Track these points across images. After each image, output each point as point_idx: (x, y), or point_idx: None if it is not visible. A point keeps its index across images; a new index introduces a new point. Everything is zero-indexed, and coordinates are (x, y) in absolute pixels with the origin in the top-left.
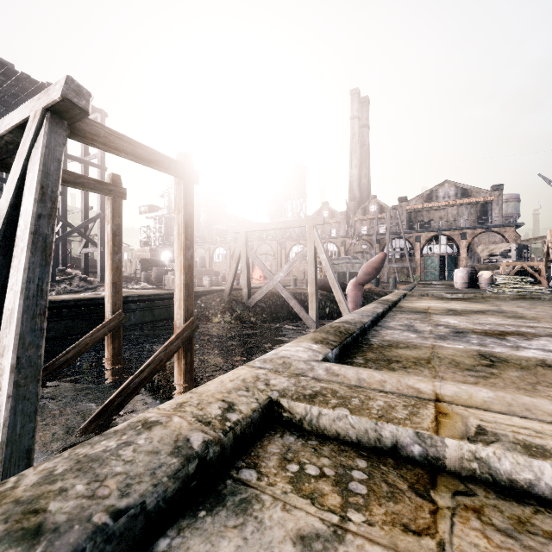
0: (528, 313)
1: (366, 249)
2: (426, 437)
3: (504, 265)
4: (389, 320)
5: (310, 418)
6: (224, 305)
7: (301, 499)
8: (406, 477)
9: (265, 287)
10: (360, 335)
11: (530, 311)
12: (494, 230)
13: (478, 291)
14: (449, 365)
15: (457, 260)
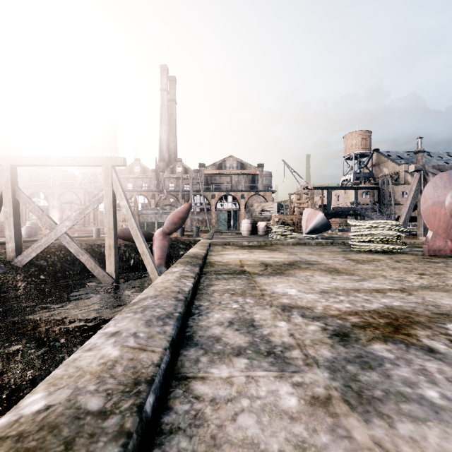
0: (330, 263)
1: (174, 203)
2: None
3: (274, 217)
4: (206, 304)
5: None
6: None
7: None
8: None
9: (43, 240)
10: None
11: (328, 260)
12: (260, 194)
13: (260, 237)
14: None
15: (239, 214)
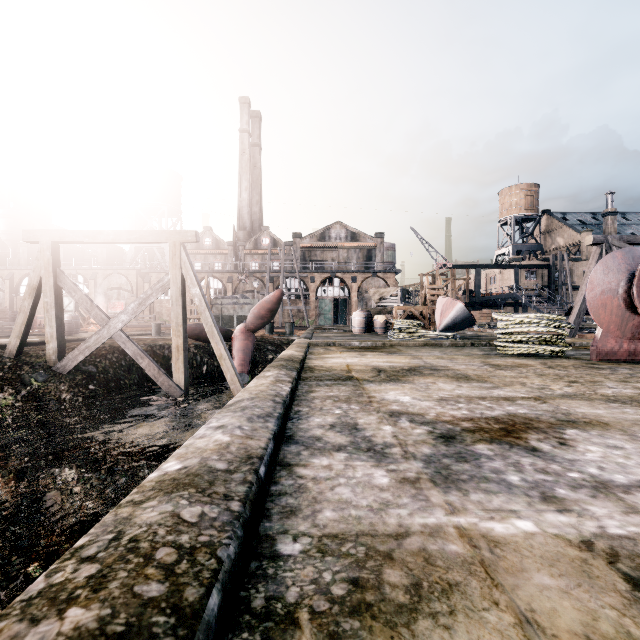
0: (462, 368)
1: (258, 288)
2: None
3: (397, 308)
4: (305, 410)
5: None
6: (2, 375)
7: None
8: None
9: (93, 339)
10: (244, 543)
11: (460, 365)
12: (379, 275)
13: (377, 336)
14: None
15: (349, 304)
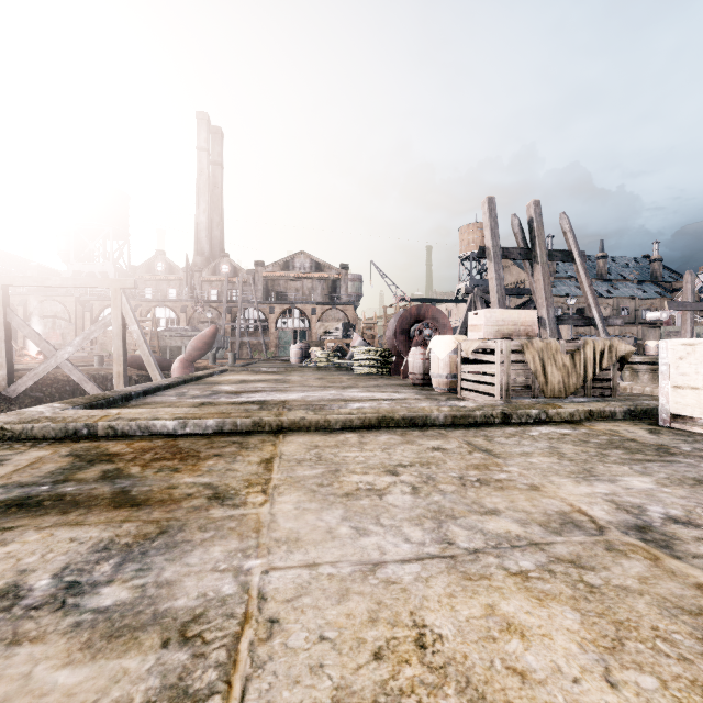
0: (295, 379)
1: (215, 319)
2: (90, 424)
3: (328, 341)
4: (171, 390)
5: (26, 431)
6: None
7: (6, 451)
8: (74, 440)
9: (41, 367)
10: (122, 400)
11: (300, 378)
12: (339, 308)
13: (304, 365)
14: None
15: (309, 336)
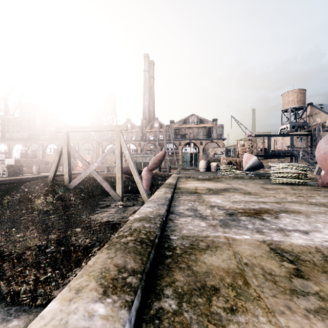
0: (249, 189)
1: (153, 148)
2: None
3: (223, 159)
4: (177, 204)
5: None
6: (47, 189)
7: None
8: None
9: (83, 174)
10: (161, 234)
11: (249, 188)
12: (214, 141)
13: (212, 173)
14: (269, 283)
15: (198, 156)
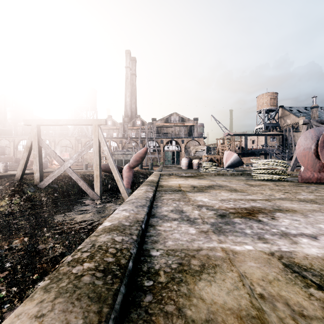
0: (234, 186)
1: (135, 146)
2: None
3: (204, 156)
4: (160, 204)
5: None
6: (14, 189)
7: None
8: None
9: (56, 171)
10: (138, 250)
11: (233, 184)
12: (195, 139)
13: (194, 170)
14: None
15: (180, 154)
